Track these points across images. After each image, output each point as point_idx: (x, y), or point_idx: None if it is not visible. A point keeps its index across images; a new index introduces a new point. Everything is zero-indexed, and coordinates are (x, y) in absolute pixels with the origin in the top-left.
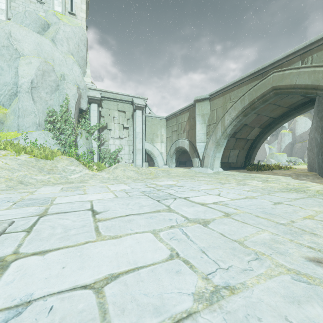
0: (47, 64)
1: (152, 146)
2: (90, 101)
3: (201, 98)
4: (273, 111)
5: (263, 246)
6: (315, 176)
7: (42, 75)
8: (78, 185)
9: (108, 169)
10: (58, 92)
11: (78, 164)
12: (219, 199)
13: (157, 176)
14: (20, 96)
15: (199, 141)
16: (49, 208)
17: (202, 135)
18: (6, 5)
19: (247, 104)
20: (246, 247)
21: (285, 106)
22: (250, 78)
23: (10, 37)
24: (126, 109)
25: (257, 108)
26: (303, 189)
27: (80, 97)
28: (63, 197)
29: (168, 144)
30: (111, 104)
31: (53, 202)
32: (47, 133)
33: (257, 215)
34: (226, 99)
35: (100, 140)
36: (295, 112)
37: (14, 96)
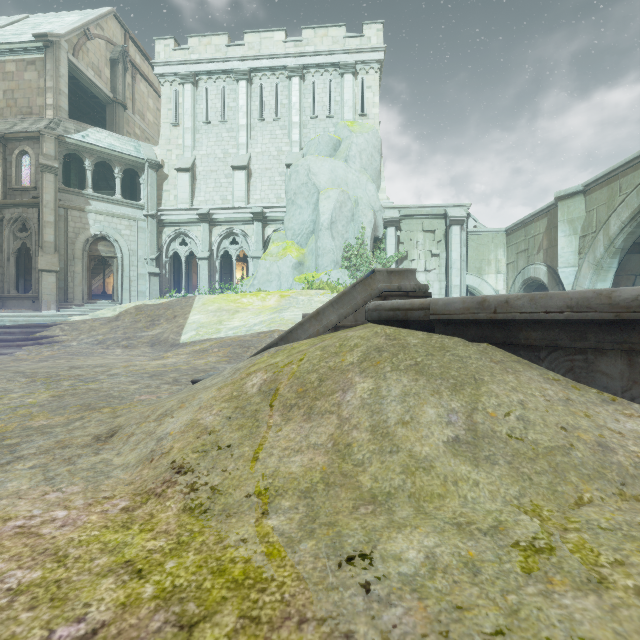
0: (344, 194)
1: (479, 280)
2: (386, 224)
3: (566, 193)
4: None
5: None
6: None
7: (339, 208)
8: None
9: None
10: (353, 222)
11: None
12: None
13: None
14: (321, 234)
15: (564, 265)
16: None
17: (569, 255)
18: (300, 135)
19: None
20: None
21: None
22: None
23: (309, 173)
24: (436, 227)
25: None
26: None
27: (375, 223)
28: None
29: (511, 275)
30: (413, 223)
31: None
32: (344, 271)
33: None
34: (614, 190)
35: None
36: None
37: (310, 234)
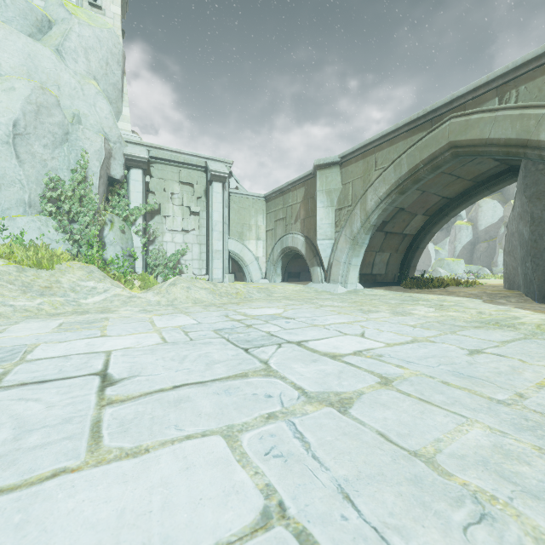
0: (46, 93)
1: (241, 245)
2: (129, 163)
3: (325, 162)
4: (447, 187)
5: (483, 469)
6: (520, 298)
7: (36, 113)
8: (95, 317)
9: (159, 286)
10: (67, 145)
11: (104, 278)
12: (364, 343)
13: (249, 299)
14: None
15: (323, 237)
16: (11, 371)
17: (327, 227)
18: None
19: (406, 172)
20: (445, 474)
21: (469, 178)
22: (410, 128)
23: None
24: (196, 180)
25: (423, 180)
26: (511, 321)
27: (110, 156)
28: (55, 343)
29: (270, 243)
30: (167, 170)
31: (27, 357)
32: (46, 220)
33: (445, 380)
34: (370, 164)
35: (147, 233)
36: (485, 189)
37: None
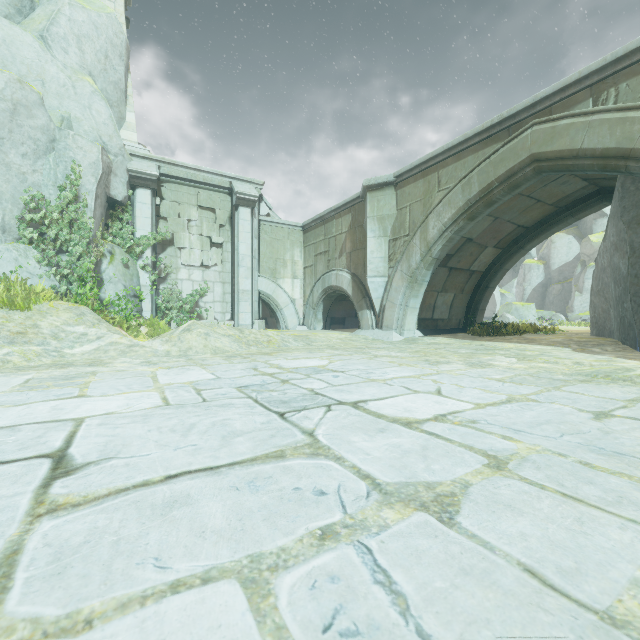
0: (25, 89)
1: (274, 284)
2: (134, 182)
3: (377, 182)
4: (525, 213)
5: None
6: (617, 346)
7: (12, 113)
8: (79, 371)
9: (169, 332)
10: (53, 155)
11: (98, 322)
12: (444, 404)
13: (284, 349)
14: None
15: (374, 274)
16: None
17: (379, 261)
18: None
19: (476, 193)
20: None
21: (550, 201)
22: (482, 138)
23: None
24: (218, 205)
25: (497, 202)
26: (624, 373)
27: (109, 172)
28: (7, 407)
29: (308, 282)
30: (183, 191)
31: None
32: (25, 249)
33: (585, 460)
34: (432, 183)
35: (157, 269)
36: (569, 216)
37: None
